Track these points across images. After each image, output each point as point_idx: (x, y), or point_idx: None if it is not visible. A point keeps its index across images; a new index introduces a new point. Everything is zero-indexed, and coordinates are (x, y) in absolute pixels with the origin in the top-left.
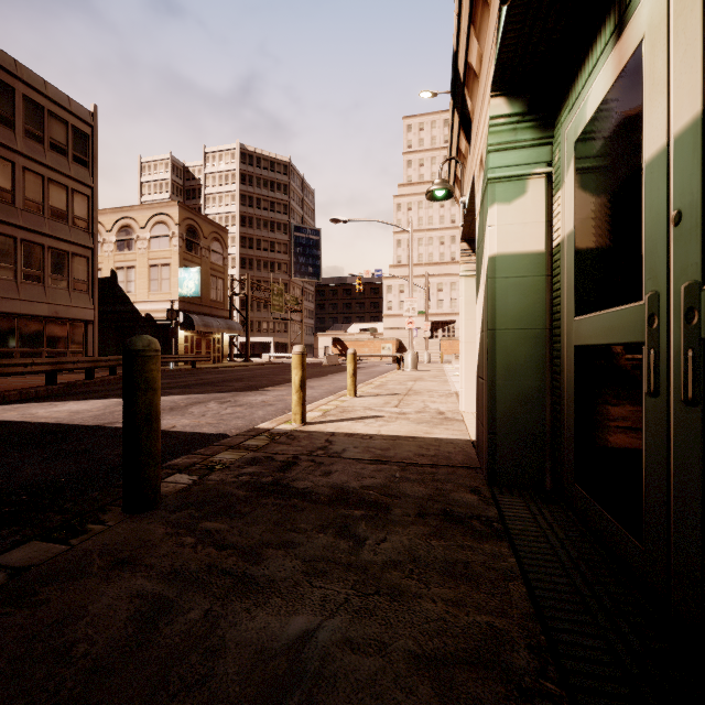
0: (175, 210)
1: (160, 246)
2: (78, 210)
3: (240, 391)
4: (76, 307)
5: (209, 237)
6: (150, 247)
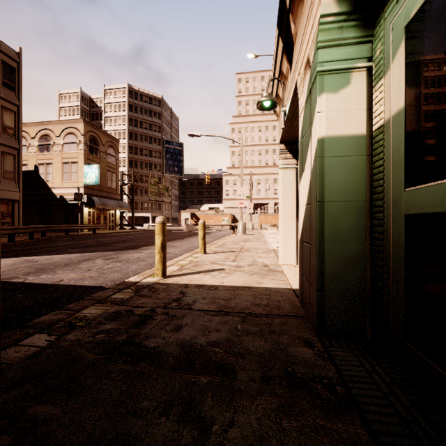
0: (81, 125)
1: (70, 149)
2: (7, 121)
3: (123, 250)
4: (5, 190)
5: (106, 144)
6: (63, 150)
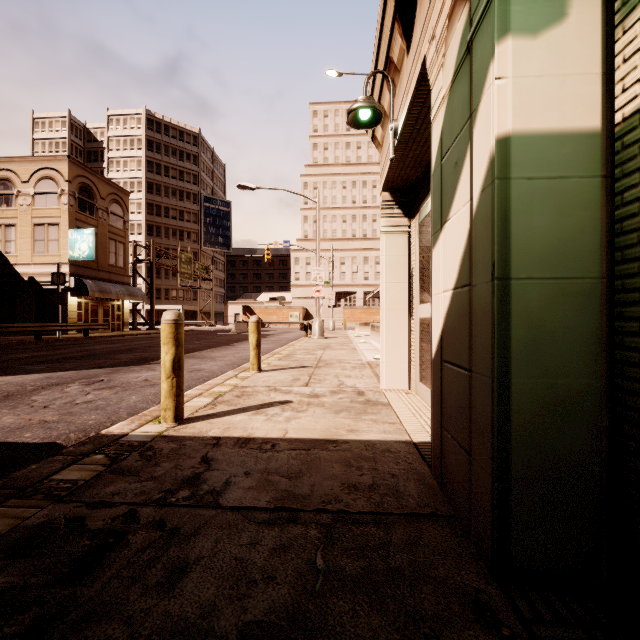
0: (65, 166)
1: (46, 203)
2: None
3: (124, 366)
4: None
5: (108, 198)
6: (34, 204)
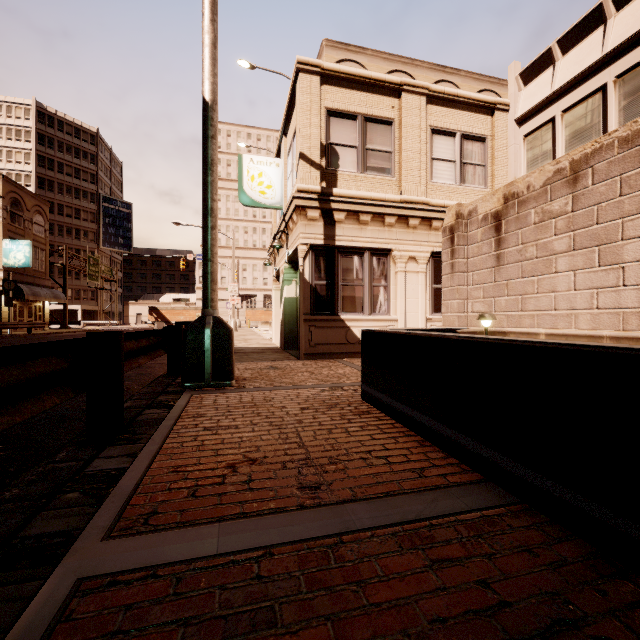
0: None
1: None
2: None
3: None
4: None
5: (32, 210)
6: None
